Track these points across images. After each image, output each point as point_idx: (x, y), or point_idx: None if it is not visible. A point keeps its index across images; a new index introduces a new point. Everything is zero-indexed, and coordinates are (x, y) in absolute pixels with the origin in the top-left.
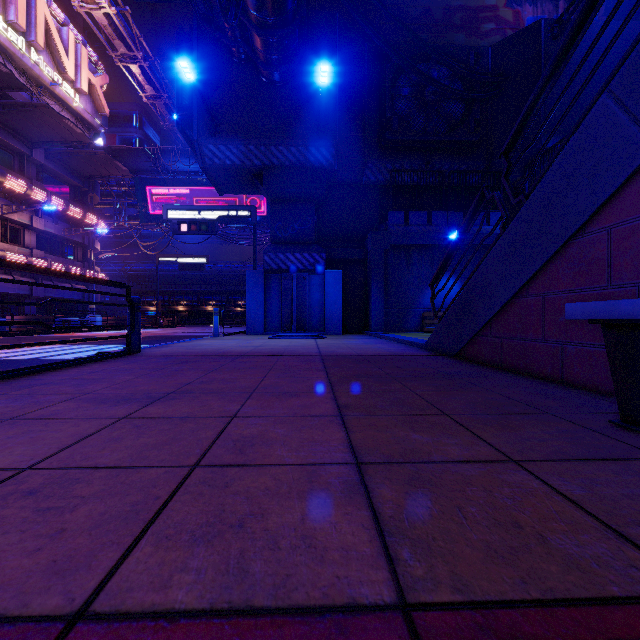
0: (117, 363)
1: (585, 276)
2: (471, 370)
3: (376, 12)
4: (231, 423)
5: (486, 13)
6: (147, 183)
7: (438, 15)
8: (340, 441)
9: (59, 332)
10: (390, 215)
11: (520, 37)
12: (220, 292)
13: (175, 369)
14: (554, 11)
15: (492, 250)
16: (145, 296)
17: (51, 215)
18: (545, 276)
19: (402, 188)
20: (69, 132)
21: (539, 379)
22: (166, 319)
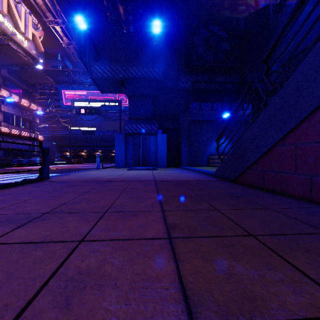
0: (28, 187)
1: None
2: (247, 191)
3: None
4: (76, 250)
5: (241, 1)
6: (64, 88)
7: (216, 1)
8: (171, 278)
9: (15, 166)
10: (192, 104)
11: (259, 13)
12: (104, 145)
13: (62, 191)
14: (275, 1)
15: (258, 118)
16: (64, 147)
17: (11, 104)
18: (297, 132)
19: (198, 91)
20: (21, 59)
21: (294, 198)
22: (75, 159)
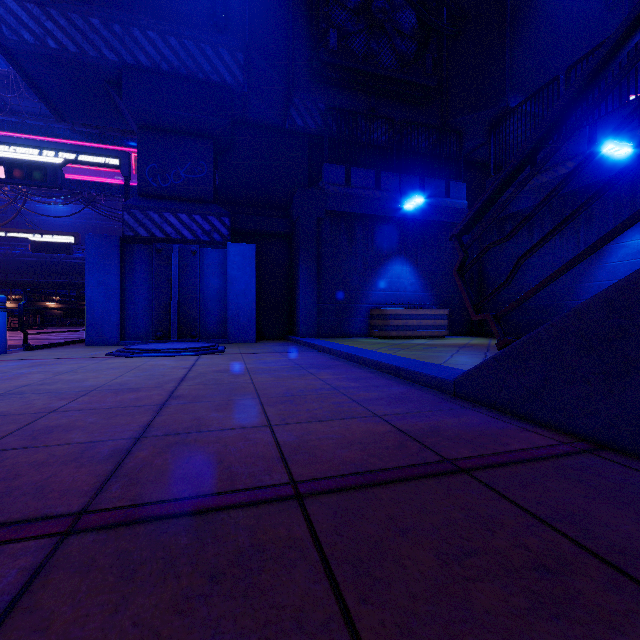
0: None
1: None
2: None
3: None
4: None
5: None
6: None
7: None
8: None
9: None
10: (326, 169)
11: None
12: None
13: None
14: None
15: None
16: None
17: None
18: None
19: (338, 143)
20: None
21: None
22: (16, 319)
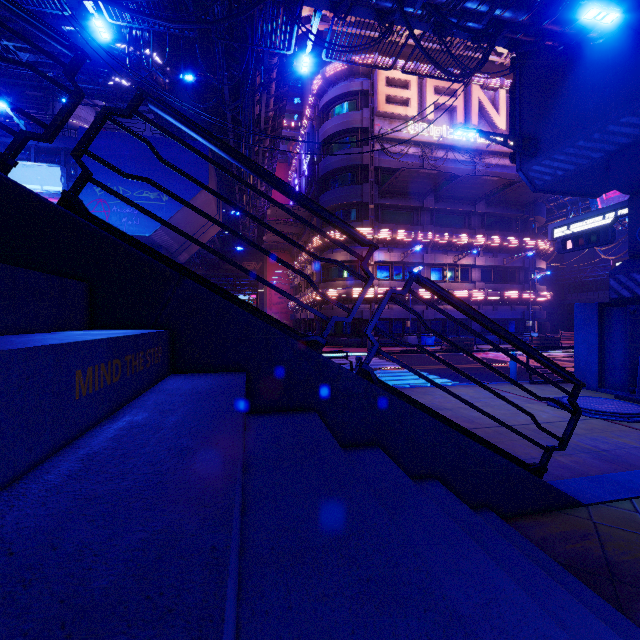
0: None
1: None
2: None
3: None
4: None
5: None
6: None
7: None
8: None
9: (477, 351)
10: None
11: None
12: None
13: None
14: None
15: None
16: None
17: (492, 251)
18: None
19: None
20: (491, 183)
21: None
22: None
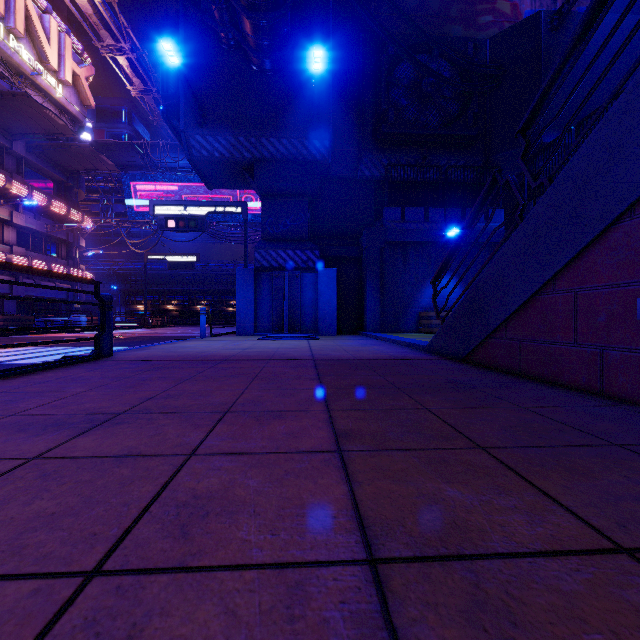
0: (78, 370)
1: (635, 267)
2: (487, 378)
3: (371, 2)
4: (184, 467)
5: (484, 5)
6: (135, 179)
7: (435, 6)
8: (341, 504)
9: (39, 333)
10: (386, 211)
11: (519, 29)
12: (212, 292)
13: (142, 378)
14: (552, 5)
15: (508, 241)
16: (134, 295)
17: (33, 210)
18: (578, 268)
19: (398, 184)
20: (51, 123)
21: (571, 390)
22: (155, 319)
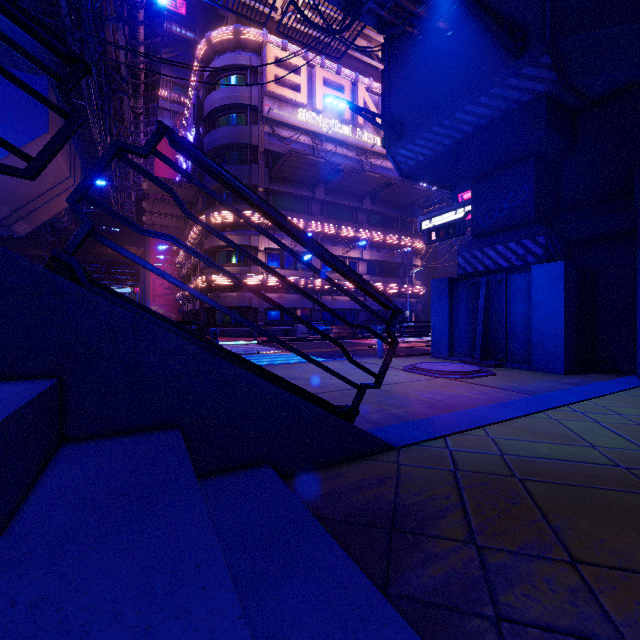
0: None
1: None
2: None
3: None
4: None
5: None
6: (460, 191)
7: None
8: None
9: (361, 338)
10: None
11: None
12: None
13: None
14: None
15: None
16: None
17: (376, 246)
18: None
19: None
20: (374, 180)
21: None
22: None
